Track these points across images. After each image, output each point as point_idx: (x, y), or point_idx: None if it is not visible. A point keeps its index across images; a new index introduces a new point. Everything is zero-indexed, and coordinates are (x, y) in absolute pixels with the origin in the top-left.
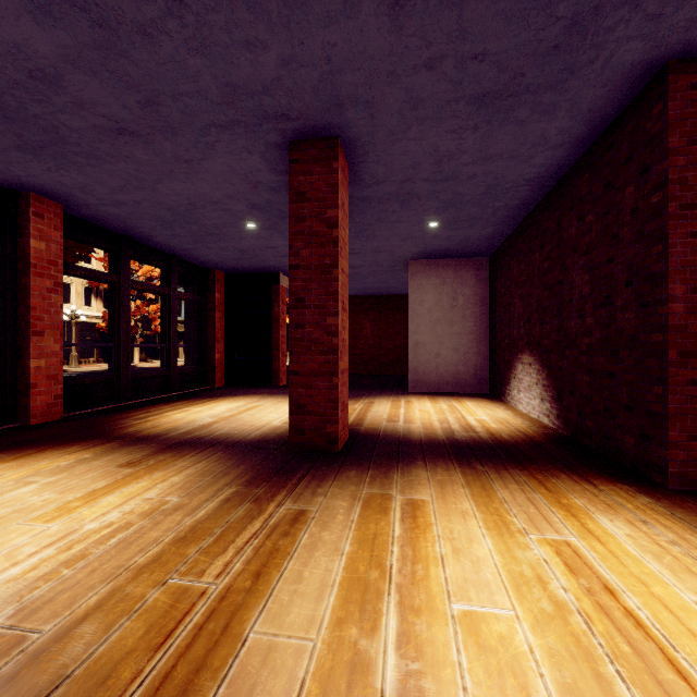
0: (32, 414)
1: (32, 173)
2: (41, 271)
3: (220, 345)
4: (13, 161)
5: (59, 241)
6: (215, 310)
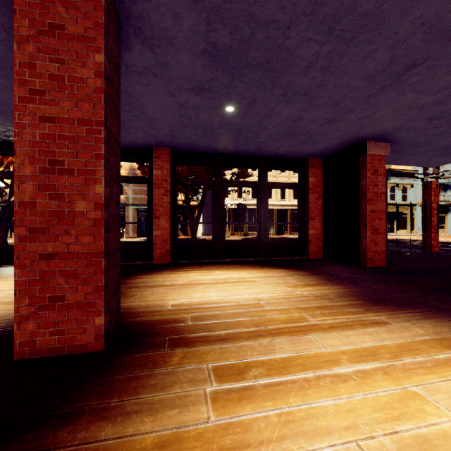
0: (154, 258)
1: (133, 138)
2: (159, 186)
3: (316, 222)
4: (121, 136)
5: (168, 168)
6: (308, 193)
